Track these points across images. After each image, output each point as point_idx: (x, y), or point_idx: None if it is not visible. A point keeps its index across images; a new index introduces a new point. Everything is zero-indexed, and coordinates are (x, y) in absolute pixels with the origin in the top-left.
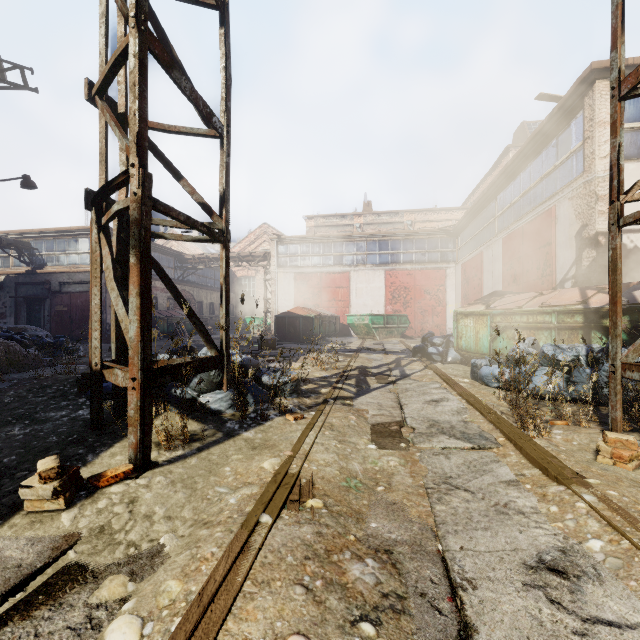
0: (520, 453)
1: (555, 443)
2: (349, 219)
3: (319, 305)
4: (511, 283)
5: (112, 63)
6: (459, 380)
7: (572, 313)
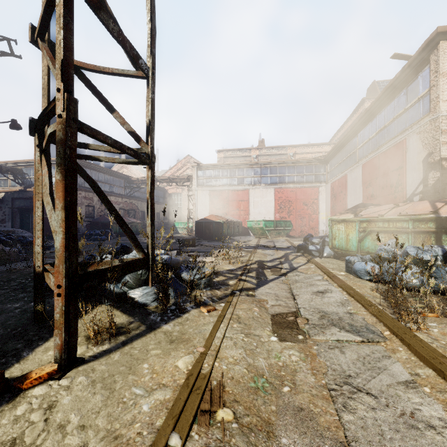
0: (408, 349)
1: (434, 337)
2: (248, 152)
3: (227, 213)
4: (369, 197)
5: (45, 3)
6: (336, 273)
7: (426, 221)
